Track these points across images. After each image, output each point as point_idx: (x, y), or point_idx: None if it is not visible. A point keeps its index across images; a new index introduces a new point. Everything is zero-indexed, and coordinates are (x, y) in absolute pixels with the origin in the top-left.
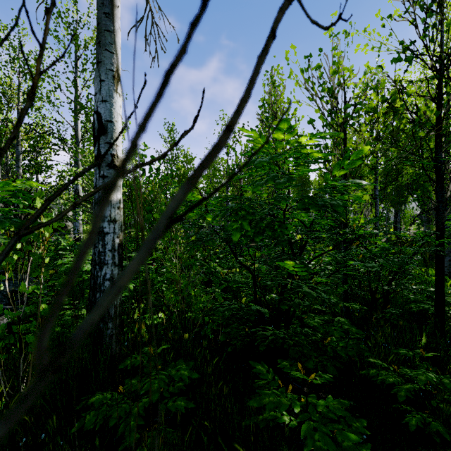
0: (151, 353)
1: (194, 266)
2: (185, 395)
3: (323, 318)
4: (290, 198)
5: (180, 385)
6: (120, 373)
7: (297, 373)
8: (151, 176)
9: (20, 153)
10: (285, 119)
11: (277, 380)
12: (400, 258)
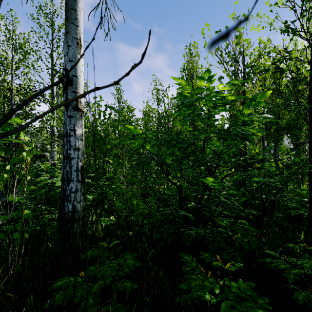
0: (105, 247)
1: (136, 183)
2: (130, 277)
3: (229, 221)
4: (210, 131)
5: (126, 271)
6: (82, 260)
7: (217, 263)
8: (105, 119)
9: (13, 104)
10: (207, 69)
11: (199, 267)
12: (284, 177)
